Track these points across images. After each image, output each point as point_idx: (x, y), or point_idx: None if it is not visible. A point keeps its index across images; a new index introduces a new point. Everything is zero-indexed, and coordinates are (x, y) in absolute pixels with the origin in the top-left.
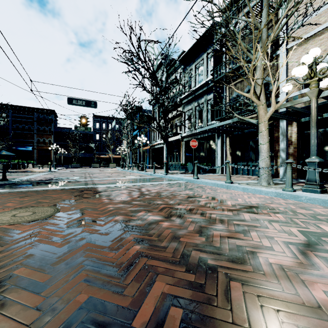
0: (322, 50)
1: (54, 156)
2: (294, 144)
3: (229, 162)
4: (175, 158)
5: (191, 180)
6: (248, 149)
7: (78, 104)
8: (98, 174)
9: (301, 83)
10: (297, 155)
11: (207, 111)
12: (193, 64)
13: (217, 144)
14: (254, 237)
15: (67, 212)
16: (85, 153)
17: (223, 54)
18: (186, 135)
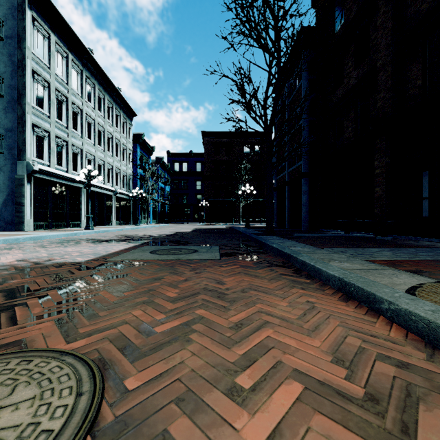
0: None
1: None
2: None
3: None
4: None
5: None
6: None
7: None
8: None
9: None
10: None
11: None
12: None
13: None
14: None
15: None
16: None
17: None
18: None
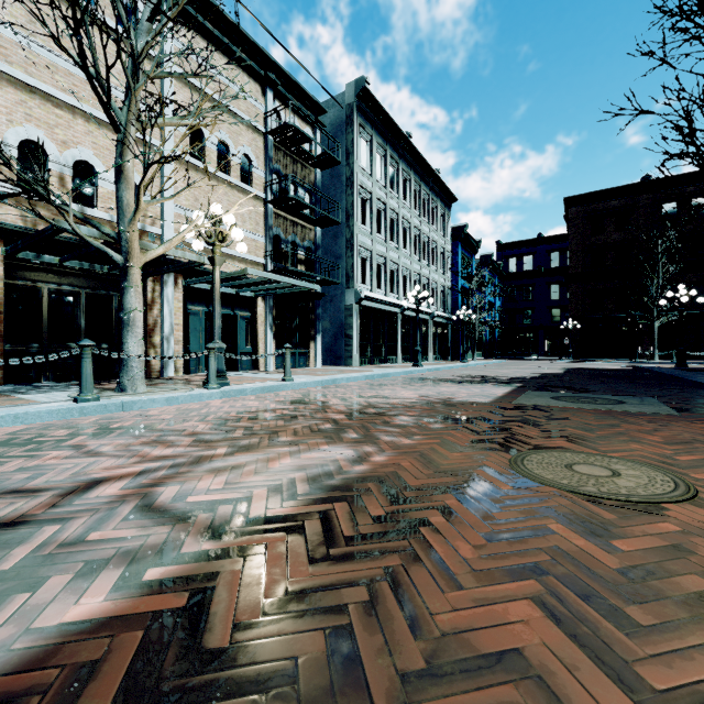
0: (60, 138)
1: None
2: None
3: None
4: None
5: None
6: None
7: None
8: None
9: (206, 239)
10: (3, 329)
11: None
12: None
13: None
14: (390, 402)
15: (498, 451)
16: None
17: None
18: None
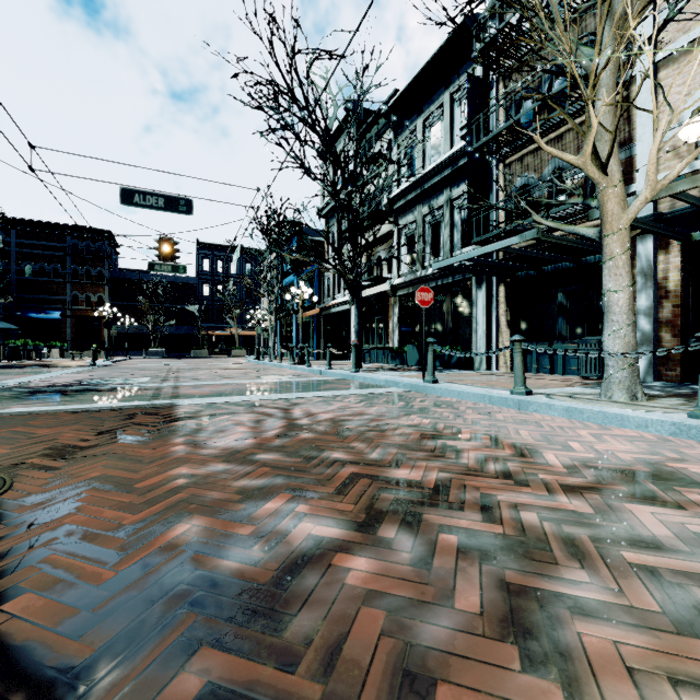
0: None
1: (110, 332)
2: (675, 296)
3: (506, 344)
4: (377, 334)
5: (421, 385)
6: (553, 313)
7: (146, 204)
8: (199, 372)
9: None
10: (682, 323)
11: (451, 226)
12: (419, 119)
13: (476, 301)
14: None
15: (22, 500)
16: (178, 326)
17: (490, 88)
18: (402, 281)
